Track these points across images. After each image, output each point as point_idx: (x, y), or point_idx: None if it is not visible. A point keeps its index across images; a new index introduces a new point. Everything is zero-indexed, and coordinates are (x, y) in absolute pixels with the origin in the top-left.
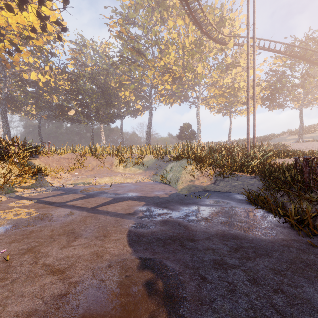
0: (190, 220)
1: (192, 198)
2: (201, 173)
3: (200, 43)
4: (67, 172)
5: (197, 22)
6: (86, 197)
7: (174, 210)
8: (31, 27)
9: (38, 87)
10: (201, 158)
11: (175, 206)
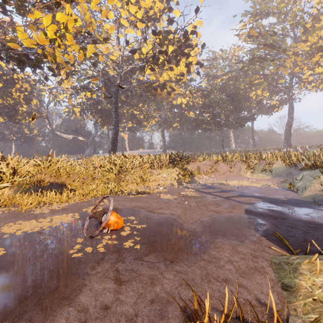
0: (292, 213)
1: (311, 204)
2: None
3: None
4: (206, 174)
5: None
6: (221, 192)
7: (283, 207)
8: (181, 73)
9: (181, 108)
10: None
11: (286, 205)
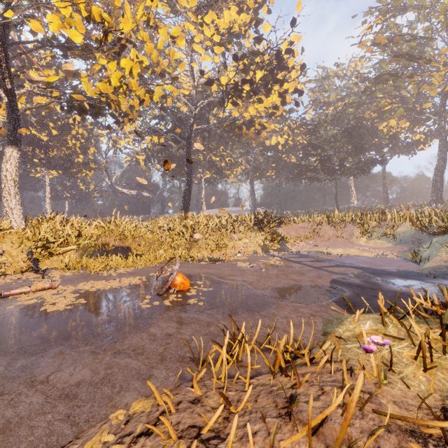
0: (388, 284)
1: (425, 276)
2: None
3: None
4: (303, 240)
5: None
6: (315, 261)
7: (384, 278)
8: (274, 106)
9: (277, 150)
10: None
11: (390, 277)
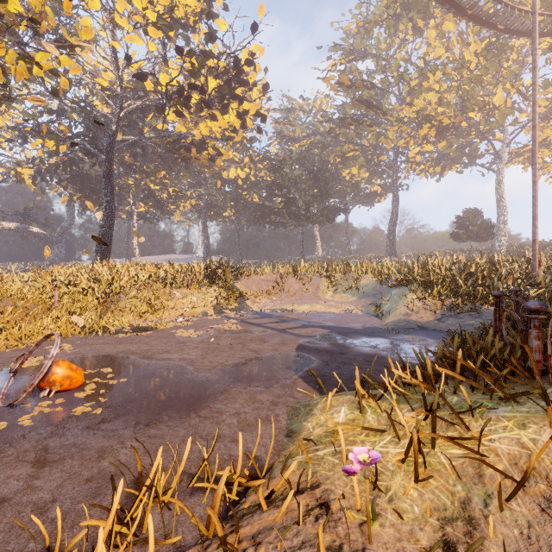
0: (357, 346)
1: (389, 332)
2: (424, 305)
3: (499, 48)
4: (266, 296)
5: (479, 22)
6: (279, 322)
7: (352, 338)
8: (232, 127)
9: (237, 185)
10: (431, 284)
11: (357, 336)
